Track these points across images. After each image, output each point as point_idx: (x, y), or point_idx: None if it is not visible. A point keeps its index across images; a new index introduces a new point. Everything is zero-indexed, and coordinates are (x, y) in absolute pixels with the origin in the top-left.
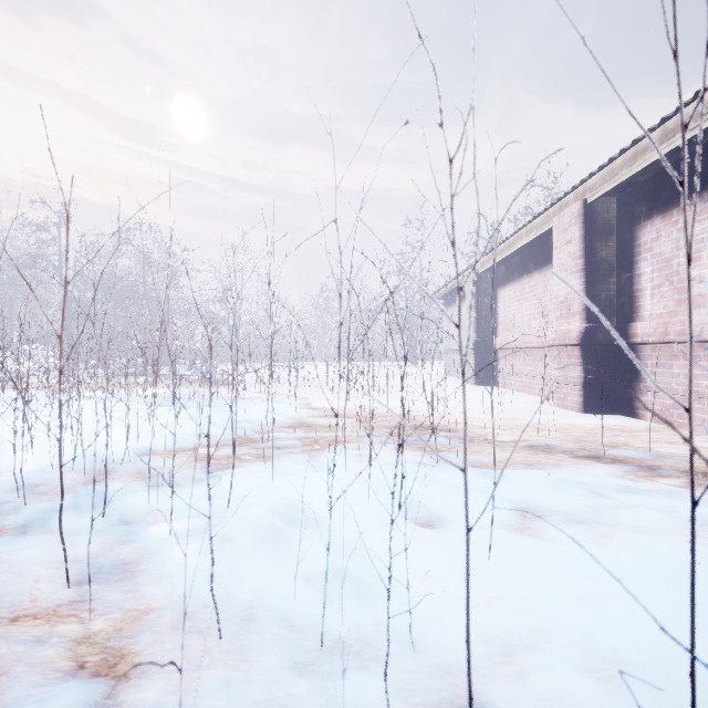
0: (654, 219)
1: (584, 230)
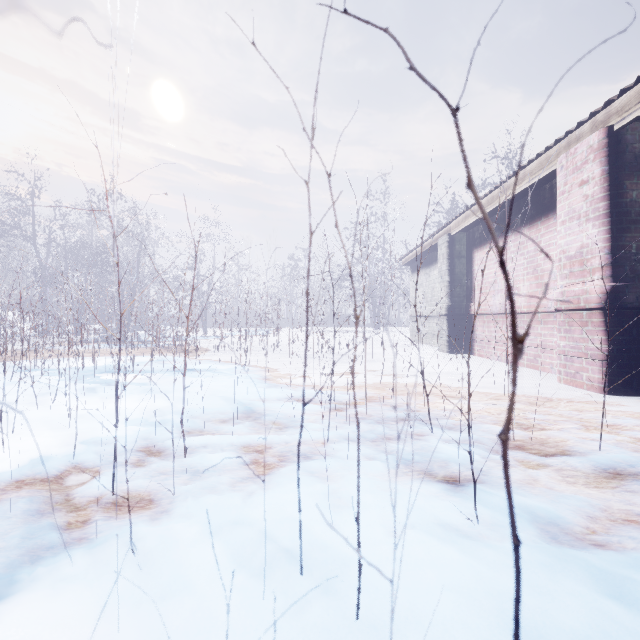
0: None
1: (609, 165)
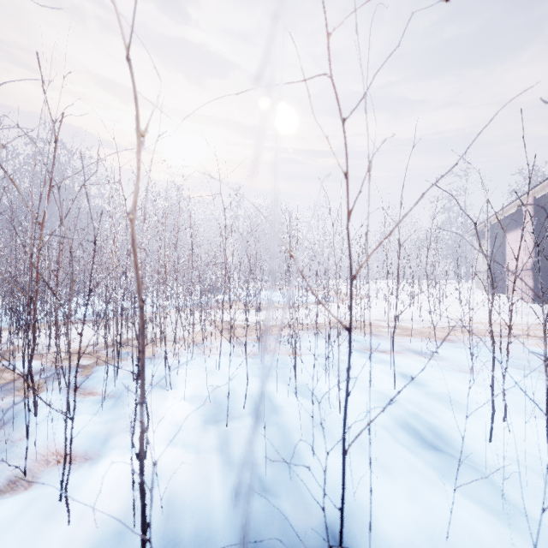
0: None
1: (534, 212)
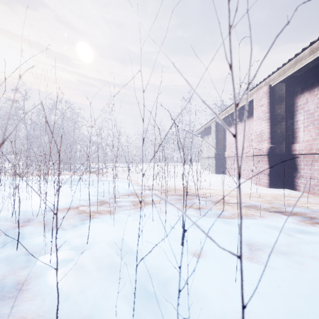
0: (305, 93)
1: (269, 99)
